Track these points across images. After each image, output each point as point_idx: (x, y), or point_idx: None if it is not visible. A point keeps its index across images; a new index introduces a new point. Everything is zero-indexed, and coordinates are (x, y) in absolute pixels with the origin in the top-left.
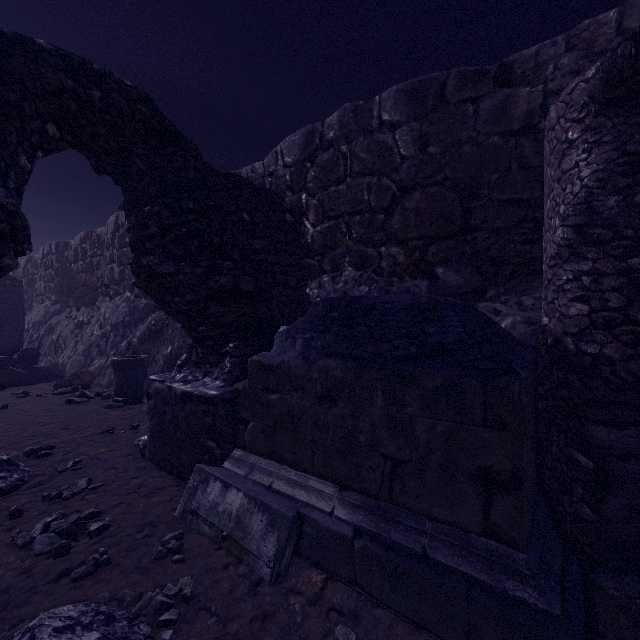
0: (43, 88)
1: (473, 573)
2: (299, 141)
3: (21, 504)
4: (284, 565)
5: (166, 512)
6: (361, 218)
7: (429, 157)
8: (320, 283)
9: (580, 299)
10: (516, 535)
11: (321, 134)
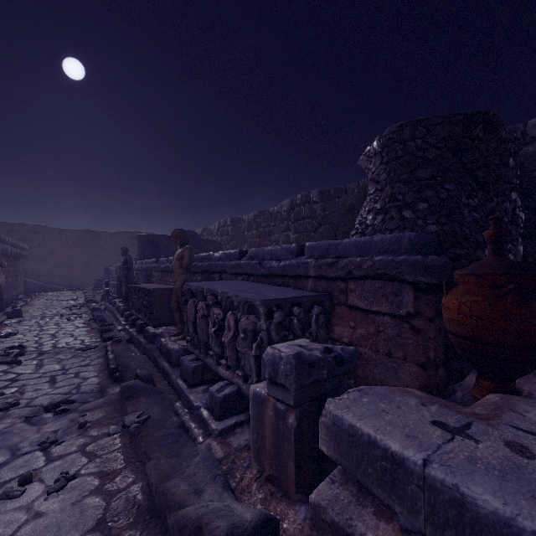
0: None
1: None
2: None
3: None
4: None
5: None
6: None
7: None
8: None
9: None
10: None
11: (523, 132)
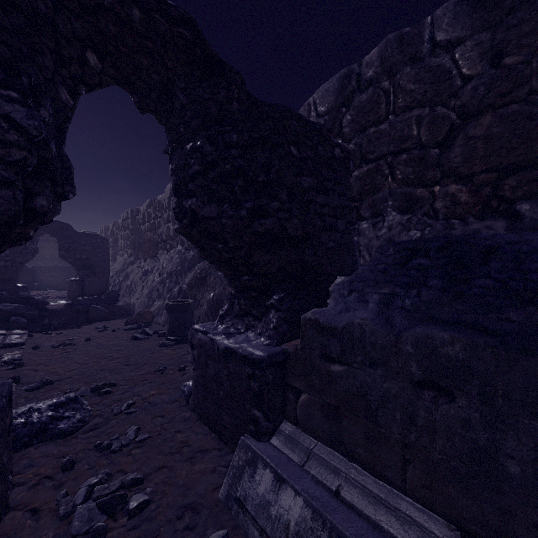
0: (78, 3)
1: None
2: (333, 87)
3: (76, 451)
4: None
5: (208, 490)
6: (408, 156)
7: (506, 70)
8: (359, 230)
9: None
10: None
11: (358, 75)
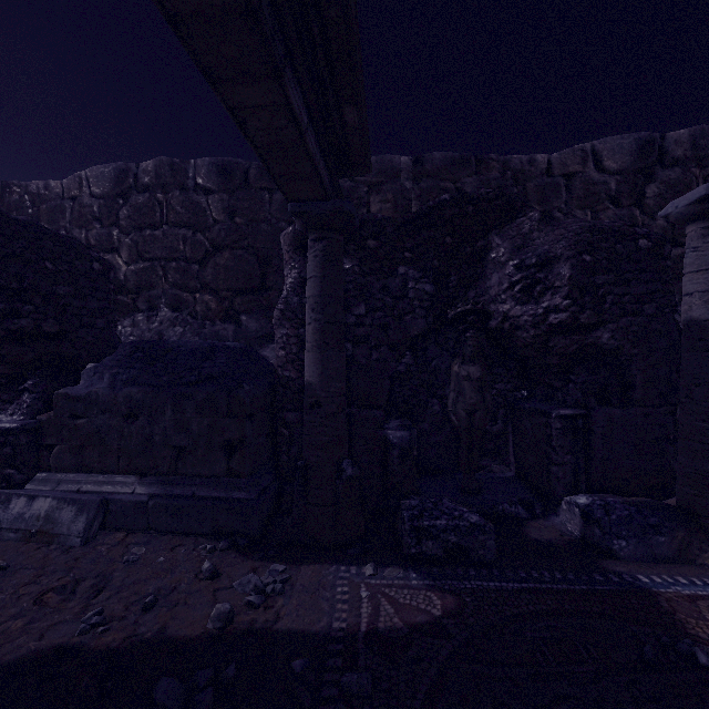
0: None
1: (218, 495)
2: (110, 175)
3: None
4: (93, 533)
5: None
6: (177, 265)
7: (236, 226)
8: (134, 322)
9: (282, 348)
10: (242, 471)
11: (136, 175)
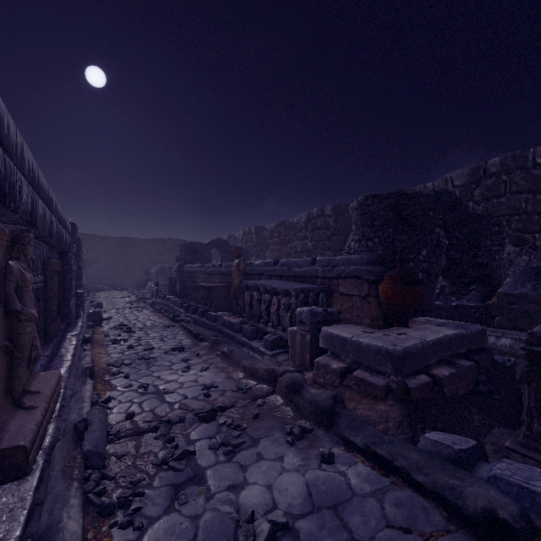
0: None
1: None
2: (466, 173)
3: None
4: None
5: None
6: (519, 218)
7: None
8: None
9: None
10: None
11: (484, 169)
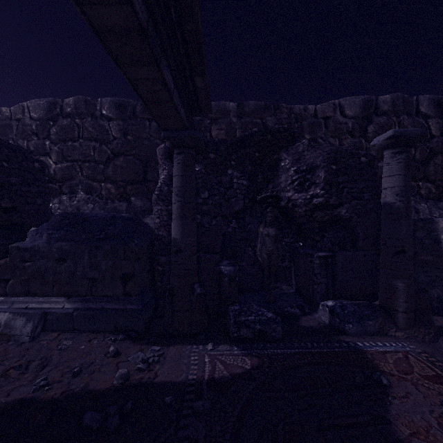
0: None
1: (118, 307)
2: (44, 106)
3: None
4: (37, 334)
5: None
6: (89, 165)
7: (128, 141)
8: (60, 200)
9: (158, 217)
10: (133, 292)
11: (61, 107)
